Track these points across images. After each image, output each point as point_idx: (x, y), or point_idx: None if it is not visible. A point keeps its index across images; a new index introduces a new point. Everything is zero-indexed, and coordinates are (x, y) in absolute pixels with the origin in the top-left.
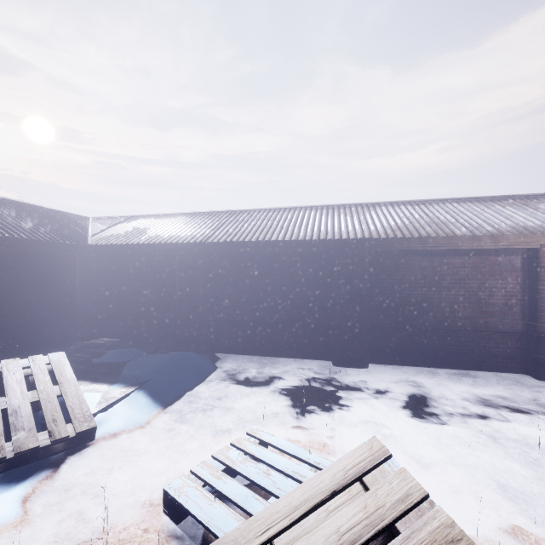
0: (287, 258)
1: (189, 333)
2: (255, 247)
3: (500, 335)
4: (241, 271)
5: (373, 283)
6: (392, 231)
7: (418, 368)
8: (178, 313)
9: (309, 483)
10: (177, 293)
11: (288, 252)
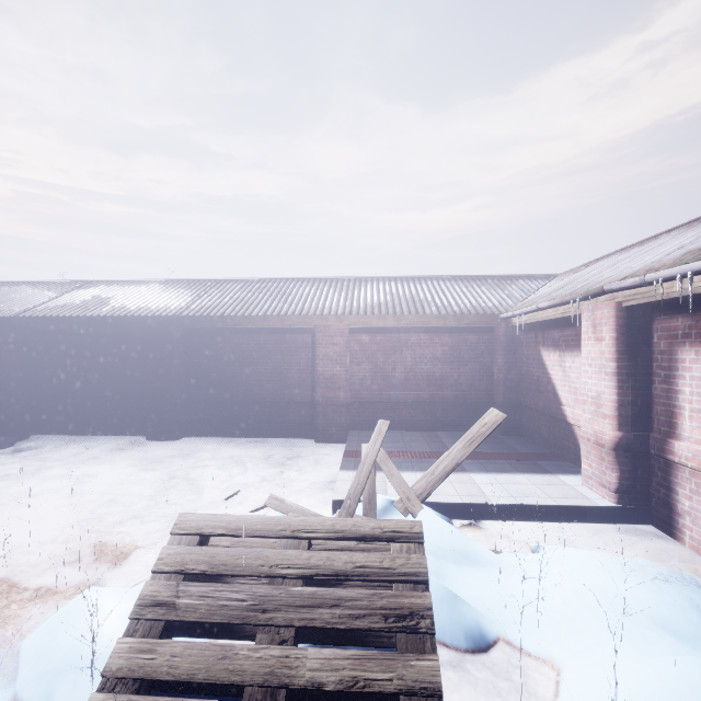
0: (110, 334)
1: None
2: (70, 323)
3: (296, 405)
4: (63, 347)
5: (191, 359)
6: (206, 309)
7: (229, 438)
8: None
9: None
10: None
11: (111, 328)
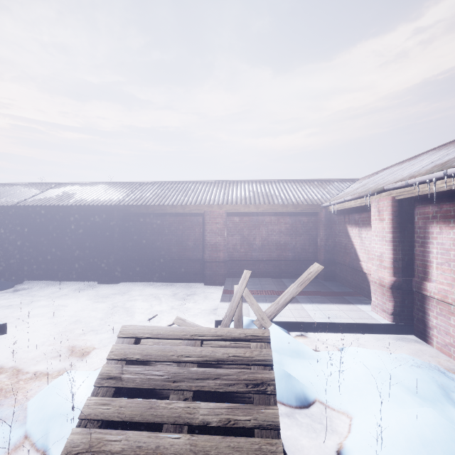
0: (74, 217)
1: (3, 267)
2: (49, 209)
3: (192, 261)
4: (44, 225)
5: (126, 232)
6: (135, 201)
7: (150, 283)
8: None
9: None
10: None
11: (75, 213)
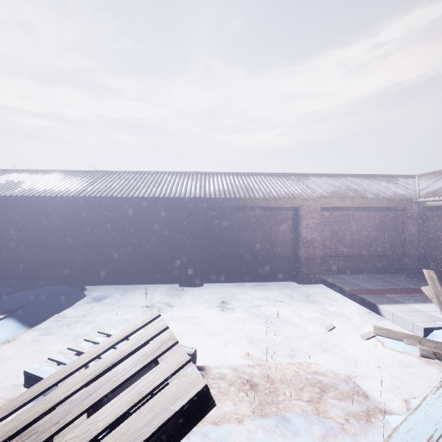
0: (147, 210)
1: (62, 271)
2: (120, 201)
3: (281, 259)
4: (110, 219)
5: (207, 228)
6: (220, 193)
7: (235, 283)
8: (52, 255)
9: (114, 336)
10: (51, 238)
11: (147, 206)
